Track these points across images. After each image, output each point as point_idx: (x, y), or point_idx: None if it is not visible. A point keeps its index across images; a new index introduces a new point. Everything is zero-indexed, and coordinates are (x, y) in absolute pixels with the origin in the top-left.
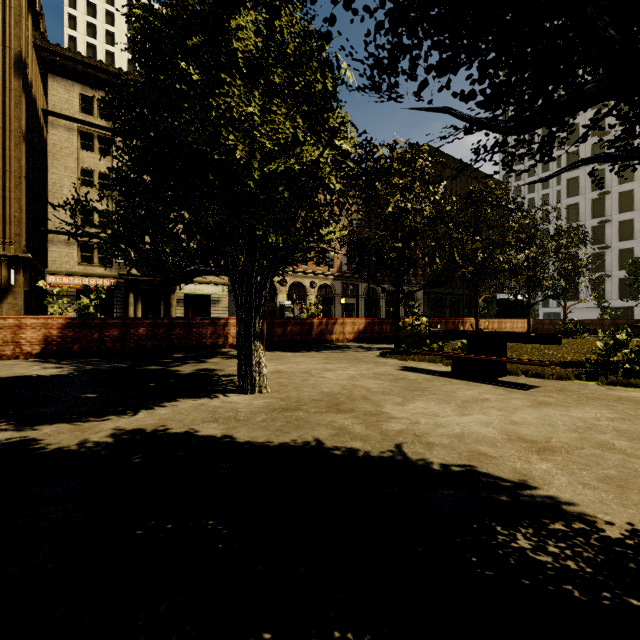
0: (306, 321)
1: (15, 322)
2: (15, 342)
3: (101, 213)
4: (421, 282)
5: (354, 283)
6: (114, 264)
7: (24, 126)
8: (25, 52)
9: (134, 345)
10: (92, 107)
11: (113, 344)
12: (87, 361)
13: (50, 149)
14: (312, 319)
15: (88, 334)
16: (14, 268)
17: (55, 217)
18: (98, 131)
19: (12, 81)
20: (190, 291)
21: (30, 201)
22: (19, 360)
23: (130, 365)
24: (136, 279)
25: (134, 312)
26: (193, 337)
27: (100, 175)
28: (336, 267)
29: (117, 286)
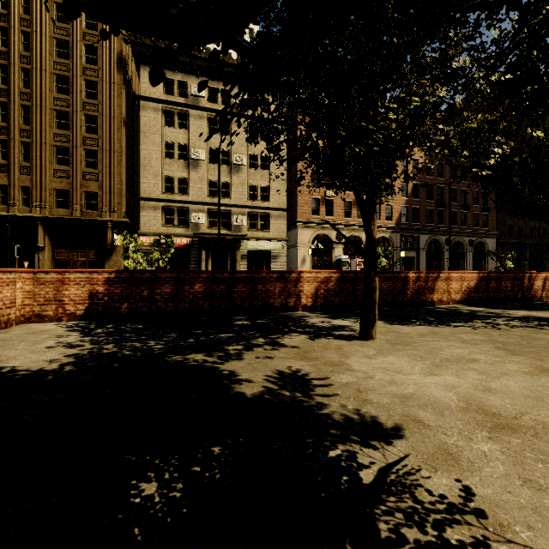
0: (399, 275)
1: (57, 276)
2: (57, 300)
3: (180, 180)
4: (494, 232)
5: (414, 235)
6: (190, 225)
7: (124, 113)
8: (125, 51)
9: (189, 305)
10: (173, 88)
11: (165, 304)
12: (124, 330)
13: (142, 129)
14: (407, 273)
15: (137, 291)
16: (117, 231)
17: (145, 186)
18: (177, 108)
19: (115, 76)
20: (252, 247)
21: (130, 176)
22: (60, 323)
23: (166, 346)
24: (207, 237)
25: (206, 267)
26: (258, 296)
27: (179, 147)
28: (394, 219)
29: (192, 244)
